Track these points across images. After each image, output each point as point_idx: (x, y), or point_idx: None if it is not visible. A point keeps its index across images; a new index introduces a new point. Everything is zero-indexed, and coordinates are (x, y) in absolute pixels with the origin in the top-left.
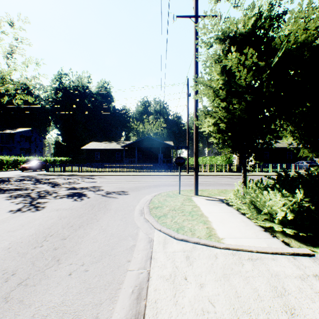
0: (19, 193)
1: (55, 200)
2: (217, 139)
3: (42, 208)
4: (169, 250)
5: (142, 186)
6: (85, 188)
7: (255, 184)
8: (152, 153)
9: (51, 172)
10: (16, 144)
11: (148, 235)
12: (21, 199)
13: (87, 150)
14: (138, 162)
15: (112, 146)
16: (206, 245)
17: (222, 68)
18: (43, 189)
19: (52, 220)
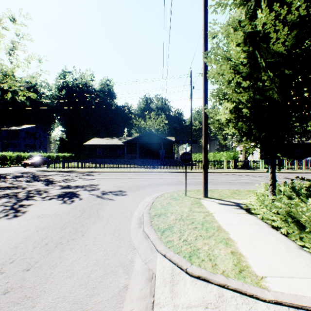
0: (7, 193)
1: (42, 202)
2: (236, 130)
3: (22, 213)
4: (180, 303)
5: (142, 184)
6: (80, 187)
7: (292, 188)
8: (153, 149)
9: (51, 168)
10: (21, 140)
11: (147, 263)
12: (4, 200)
13: (89, 146)
14: (139, 158)
15: (114, 142)
16: (240, 293)
17: (246, 34)
18: (34, 188)
19: (25, 233)
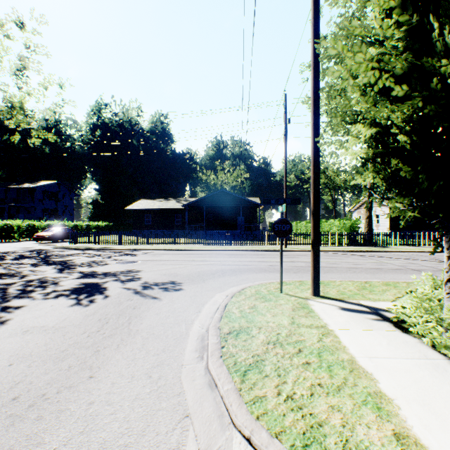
0: None
1: (41, 303)
2: (380, 177)
3: None
4: None
5: (210, 271)
6: (111, 275)
7: None
8: (228, 216)
9: (76, 244)
10: (37, 203)
11: None
12: None
13: (134, 211)
14: (207, 229)
15: (170, 206)
16: None
17: None
18: (39, 276)
19: None
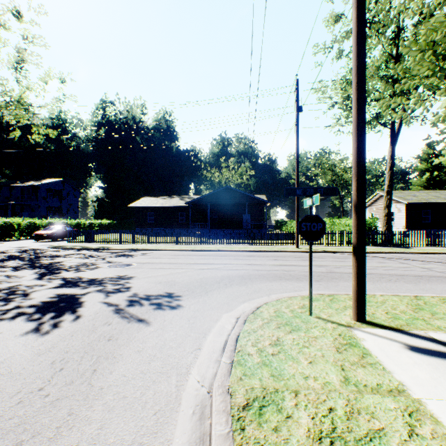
0: None
1: None
2: None
3: None
4: None
5: (214, 278)
6: (96, 283)
7: None
8: (233, 214)
9: (74, 243)
10: (41, 201)
11: None
12: None
13: (136, 209)
14: (212, 227)
15: (173, 203)
16: None
17: None
18: (12, 284)
19: None
